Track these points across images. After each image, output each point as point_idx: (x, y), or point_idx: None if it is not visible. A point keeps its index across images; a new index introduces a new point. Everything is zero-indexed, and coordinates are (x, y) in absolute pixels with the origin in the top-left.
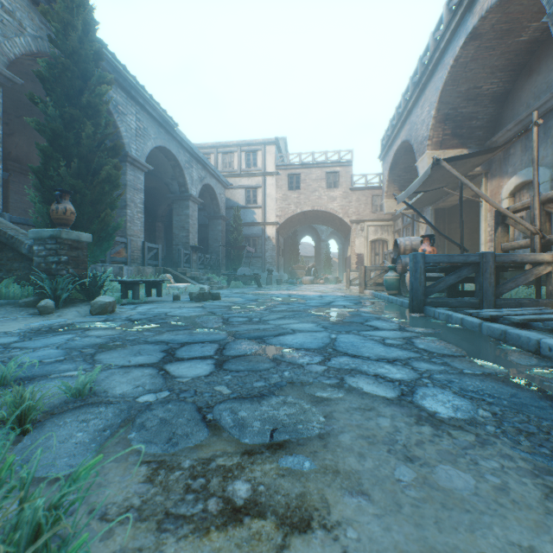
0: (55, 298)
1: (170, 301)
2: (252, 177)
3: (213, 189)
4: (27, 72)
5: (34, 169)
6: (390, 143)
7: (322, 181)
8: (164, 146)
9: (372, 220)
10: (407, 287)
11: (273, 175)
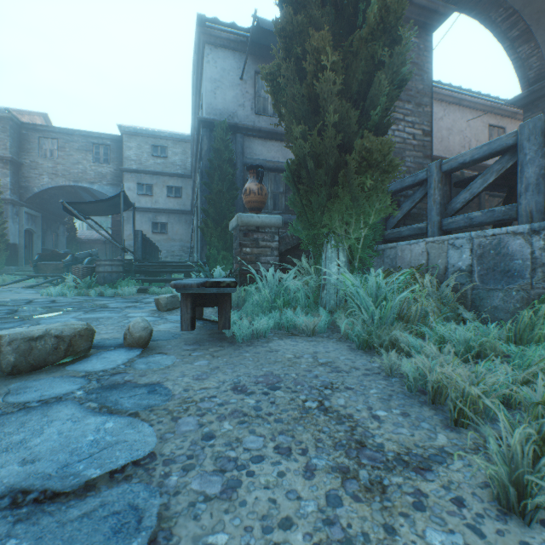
0: None
1: None
2: None
3: None
4: None
5: None
6: None
7: None
8: None
9: None
10: None
11: None
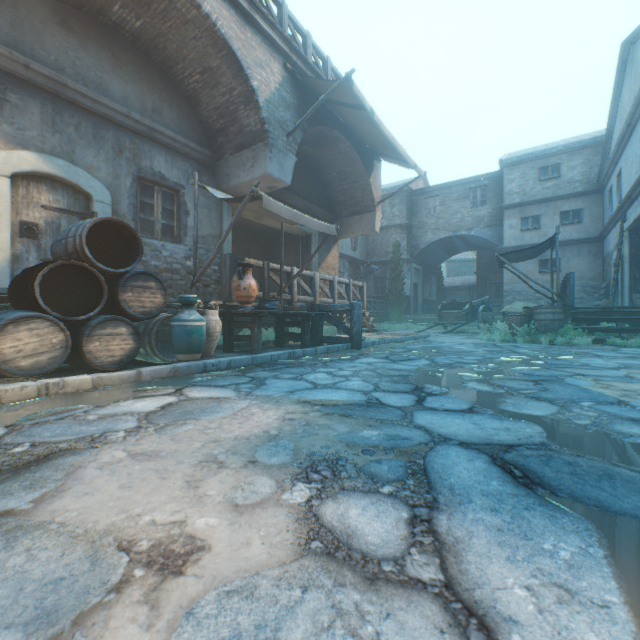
0: None
1: None
2: None
3: None
4: None
5: None
6: None
7: None
8: None
9: None
10: (213, 340)
11: None
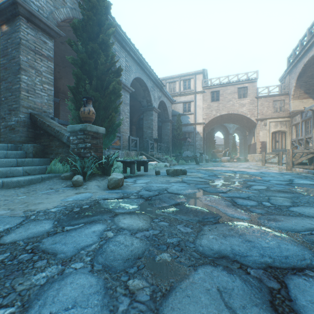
0: (83, 173)
1: (154, 176)
2: (187, 95)
3: (165, 104)
4: (67, 36)
5: (71, 87)
6: (299, 57)
7: (235, 94)
8: (140, 77)
9: (273, 118)
10: None
11: (201, 93)
